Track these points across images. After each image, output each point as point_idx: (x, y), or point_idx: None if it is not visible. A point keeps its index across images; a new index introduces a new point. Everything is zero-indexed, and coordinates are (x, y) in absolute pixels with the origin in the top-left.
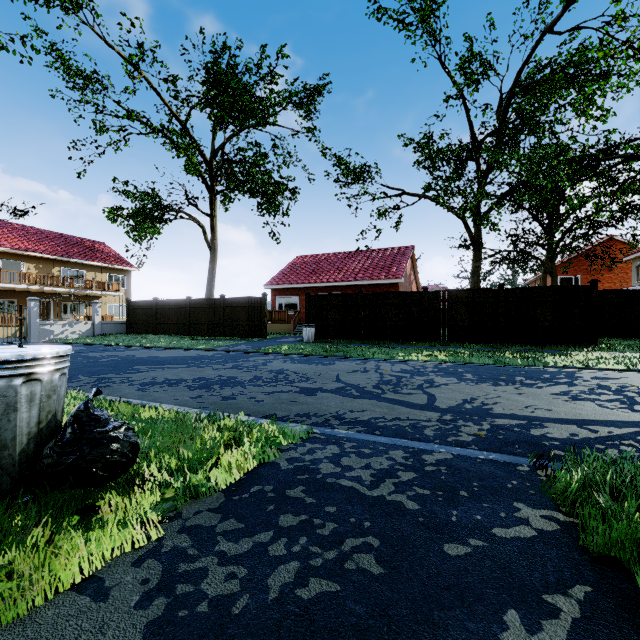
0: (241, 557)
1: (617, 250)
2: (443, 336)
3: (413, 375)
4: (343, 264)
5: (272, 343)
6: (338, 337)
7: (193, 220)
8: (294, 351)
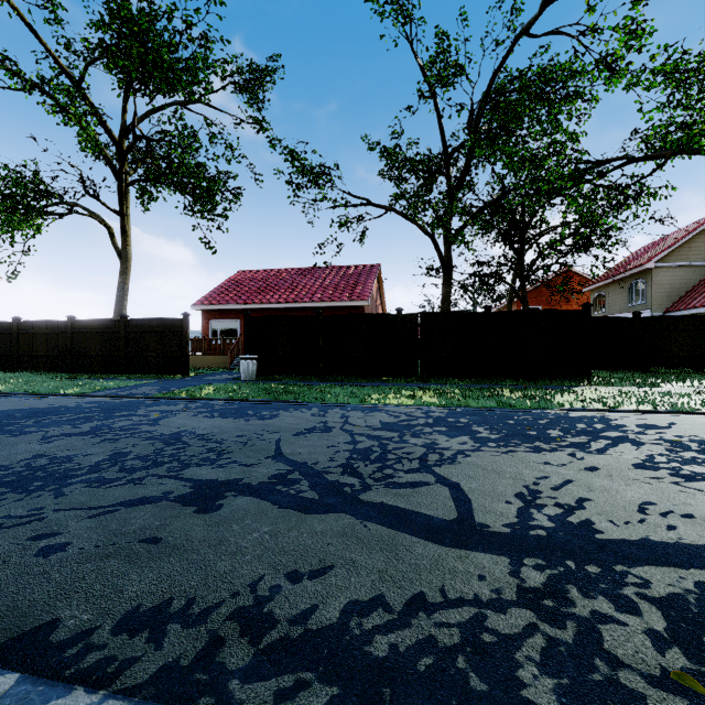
0: None
1: (573, 282)
2: (421, 370)
3: (403, 434)
4: (297, 282)
5: (193, 382)
6: (289, 373)
7: (94, 217)
8: (220, 395)
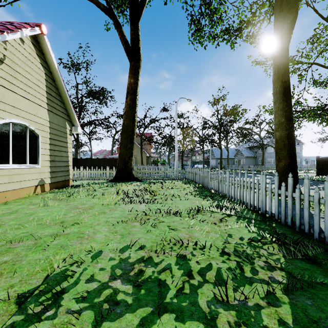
0: None
1: None
2: None
3: None
4: None
5: None
6: None
7: None
8: None
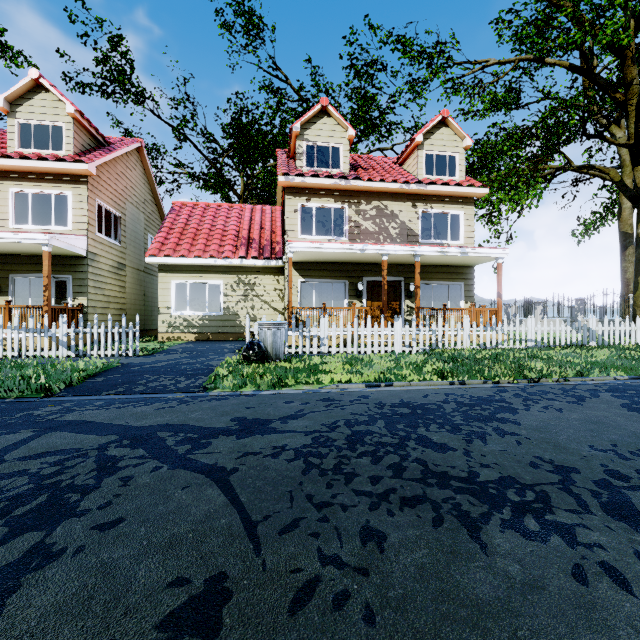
0: (196, 366)
1: None
2: None
3: None
4: None
5: None
6: None
7: None
8: None
